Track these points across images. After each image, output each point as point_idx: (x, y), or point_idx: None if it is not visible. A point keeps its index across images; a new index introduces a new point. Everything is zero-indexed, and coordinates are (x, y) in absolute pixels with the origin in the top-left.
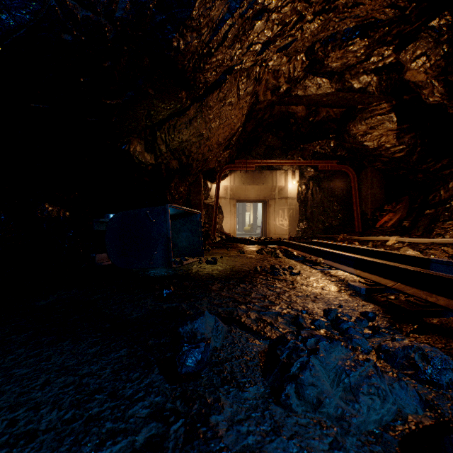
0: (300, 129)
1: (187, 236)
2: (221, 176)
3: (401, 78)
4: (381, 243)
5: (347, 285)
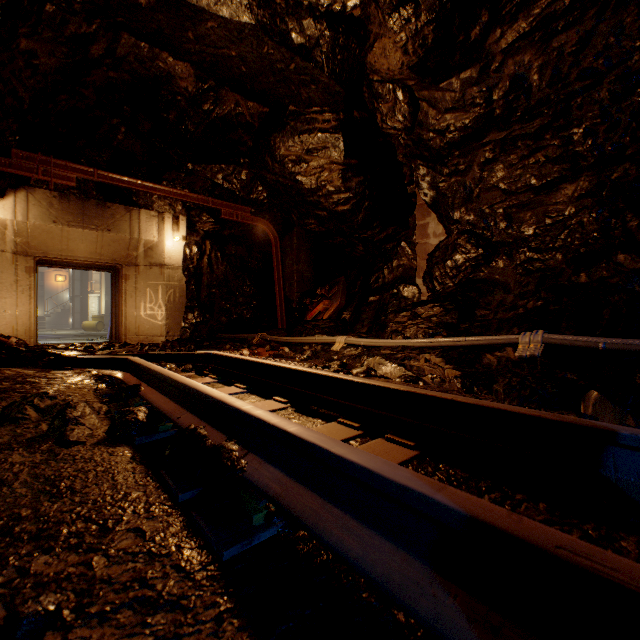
0: (186, 122)
1: None
2: None
3: (363, 60)
4: (324, 348)
5: None
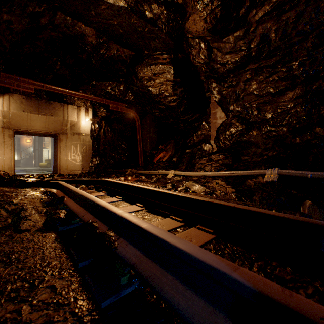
0: (91, 59)
1: None
2: None
3: (183, 26)
4: (163, 176)
5: None
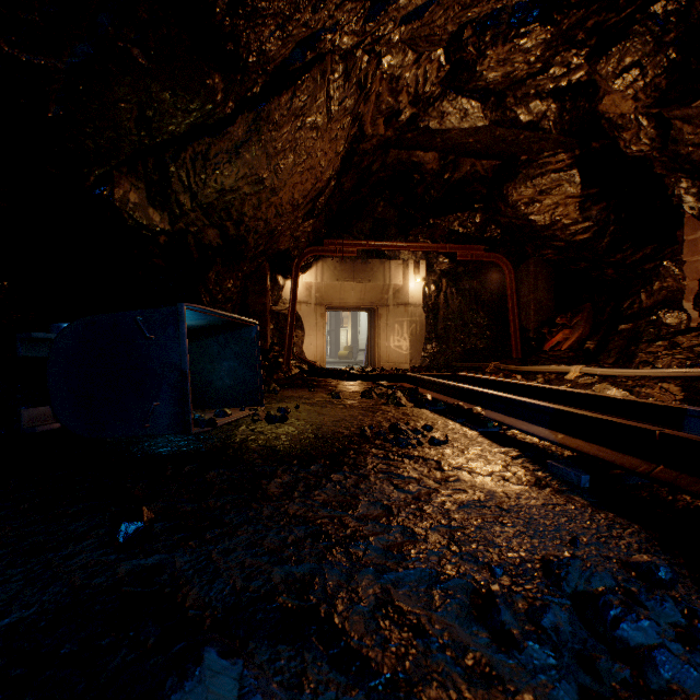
0: (430, 191)
1: (232, 368)
2: (300, 266)
3: (593, 109)
4: (557, 377)
5: (547, 467)
